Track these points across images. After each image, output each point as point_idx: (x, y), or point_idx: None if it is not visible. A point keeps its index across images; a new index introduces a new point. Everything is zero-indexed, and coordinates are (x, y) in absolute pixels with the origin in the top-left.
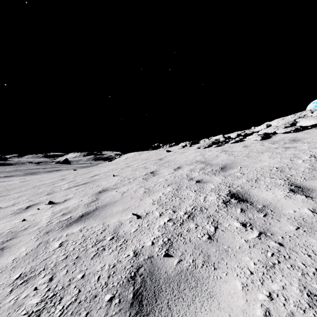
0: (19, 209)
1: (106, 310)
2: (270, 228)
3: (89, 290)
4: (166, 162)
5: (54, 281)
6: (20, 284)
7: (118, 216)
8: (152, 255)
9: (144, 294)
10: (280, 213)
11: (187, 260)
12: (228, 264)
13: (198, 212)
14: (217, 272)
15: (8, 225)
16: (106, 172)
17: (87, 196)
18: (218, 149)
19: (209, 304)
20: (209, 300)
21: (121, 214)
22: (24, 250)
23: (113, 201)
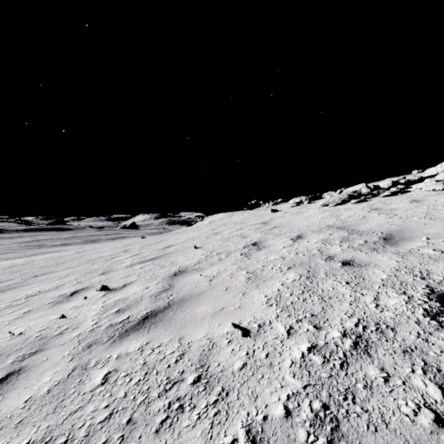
0: (61, 296)
1: None
2: None
3: None
4: (274, 228)
5: None
6: None
7: (206, 325)
8: None
9: None
10: None
11: None
12: None
13: (374, 336)
14: None
15: (40, 324)
16: (184, 242)
17: (156, 280)
18: (362, 206)
19: None
20: None
21: (210, 321)
22: (47, 381)
23: (196, 292)
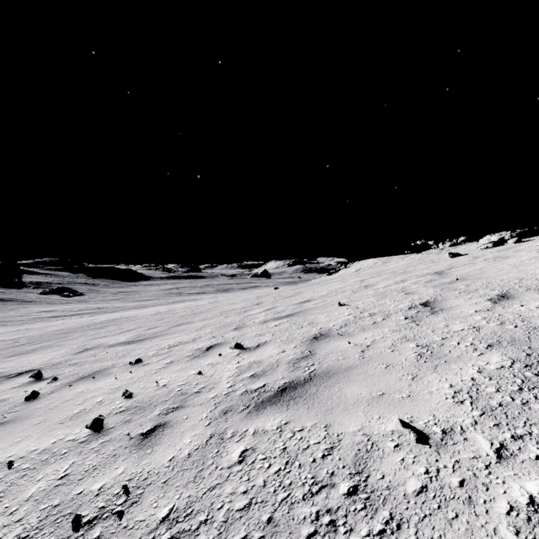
0: (198, 350)
1: None
2: None
3: None
4: (457, 281)
5: None
6: None
7: (361, 414)
8: None
9: None
10: None
11: None
12: None
13: None
14: None
15: (181, 377)
16: (325, 296)
17: (294, 343)
18: None
19: None
20: None
21: (366, 409)
22: (187, 443)
23: (344, 366)
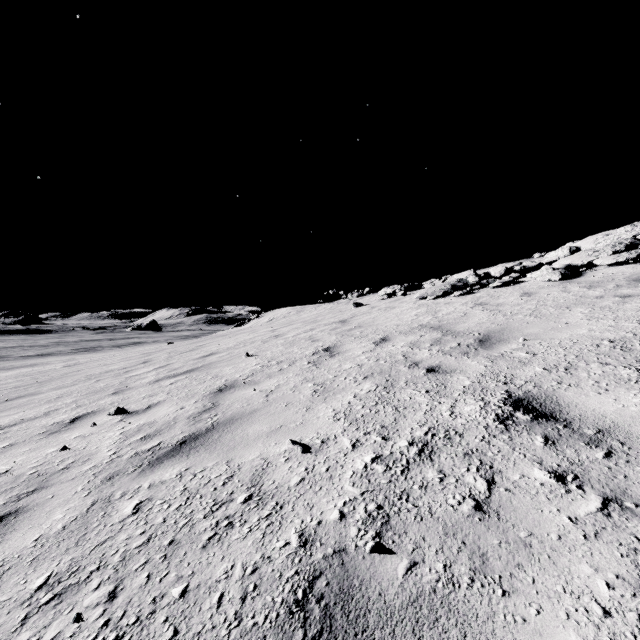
0: (57, 424)
1: None
2: (630, 489)
3: (198, 631)
4: (355, 328)
5: (120, 601)
6: (44, 602)
7: (260, 445)
8: (343, 546)
9: None
10: None
11: (430, 565)
12: (538, 583)
13: (441, 442)
14: (513, 602)
15: (33, 459)
16: (232, 348)
17: (195, 398)
18: (466, 300)
19: None
20: None
21: (265, 440)
22: (59, 519)
23: (248, 410)
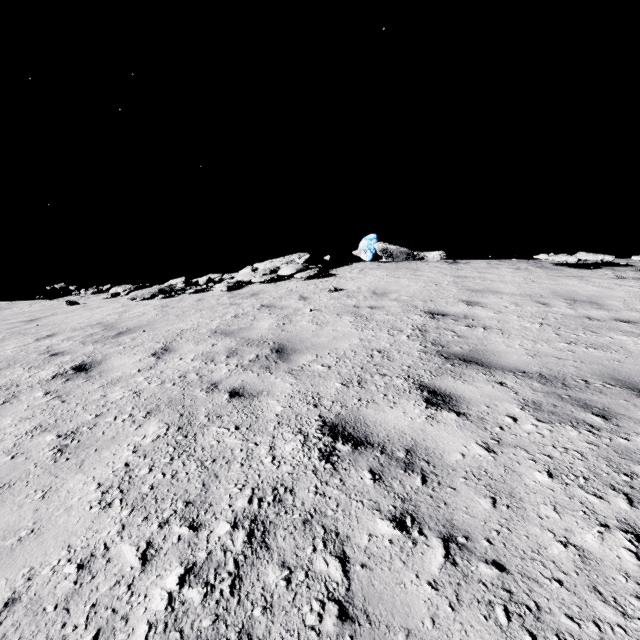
0: None
1: None
2: (74, 391)
3: None
4: (36, 327)
5: None
6: None
7: None
8: None
9: None
10: (106, 376)
11: None
12: None
13: None
14: None
15: None
16: None
17: None
18: (161, 303)
19: None
20: None
21: None
22: None
23: None
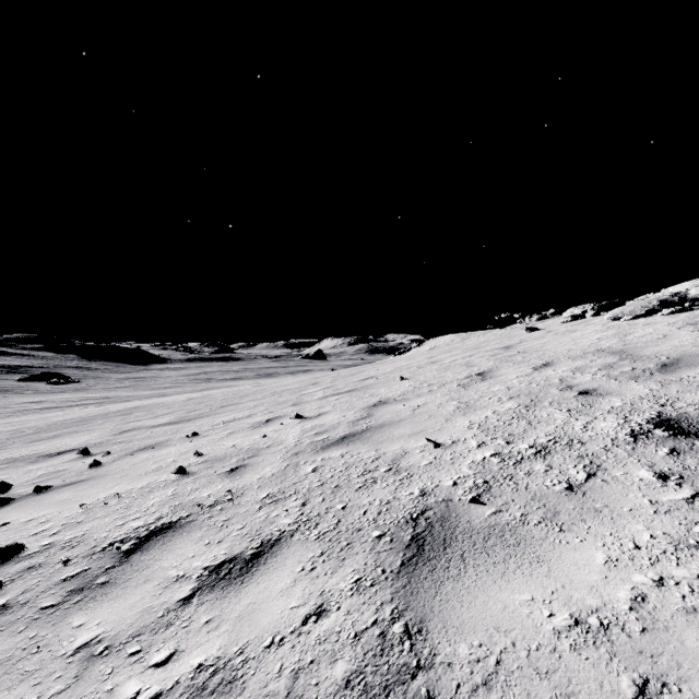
0: (257, 423)
1: (373, 545)
2: None
3: (351, 522)
4: (518, 354)
5: (308, 507)
6: (268, 503)
7: (402, 441)
8: (450, 498)
9: (428, 540)
10: None
11: (511, 513)
12: (592, 529)
13: (560, 447)
14: (564, 535)
15: (247, 441)
16: (389, 373)
17: (354, 410)
18: (676, 319)
19: (532, 569)
20: (534, 565)
21: (407, 439)
22: (269, 471)
23: (396, 420)
